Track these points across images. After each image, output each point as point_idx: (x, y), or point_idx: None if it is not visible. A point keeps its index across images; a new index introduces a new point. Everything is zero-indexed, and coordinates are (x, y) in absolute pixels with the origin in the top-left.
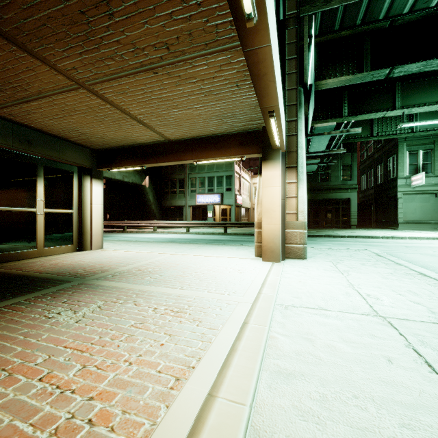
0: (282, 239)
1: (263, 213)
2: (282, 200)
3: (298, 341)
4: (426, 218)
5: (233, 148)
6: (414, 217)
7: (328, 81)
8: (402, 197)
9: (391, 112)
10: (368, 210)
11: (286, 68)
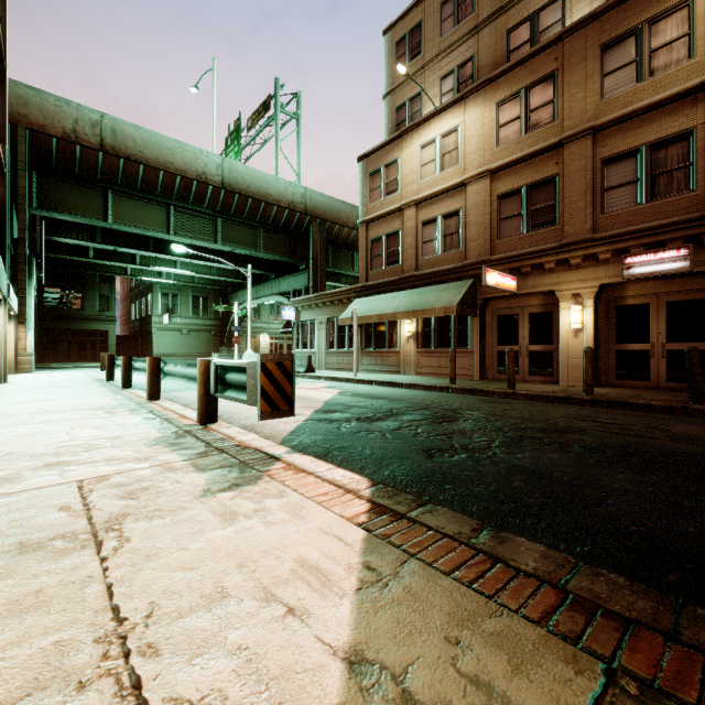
0: (16, 363)
1: None
2: (16, 341)
3: (22, 378)
4: (176, 351)
5: None
6: (166, 350)
7: (65, 239)
8: (157, 333)
9: (132, 265)
10: (137, 343)
11: (19, 266)
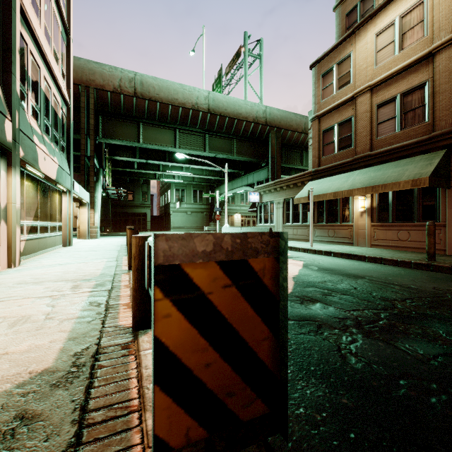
0: (88, 232)
1: (81, 223)
2: (88, 219)
3: (85, 242)
4: (183, 225)
5: None
6: (178, 224)
7: (119, 157)
8: (173, 214)
9: (158, 172)
10: (163, 220)
11: (90, 173)
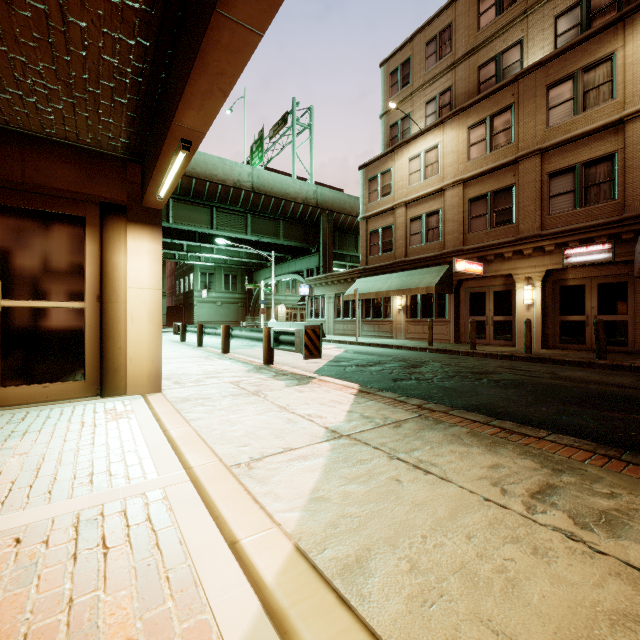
0: None
1: None
2: None
3: None
4: (211, 320)
5: None
6: (204, 319)
7: None
8: (197, 305)
9: (181, 252)
10: (180, 313)
11: None
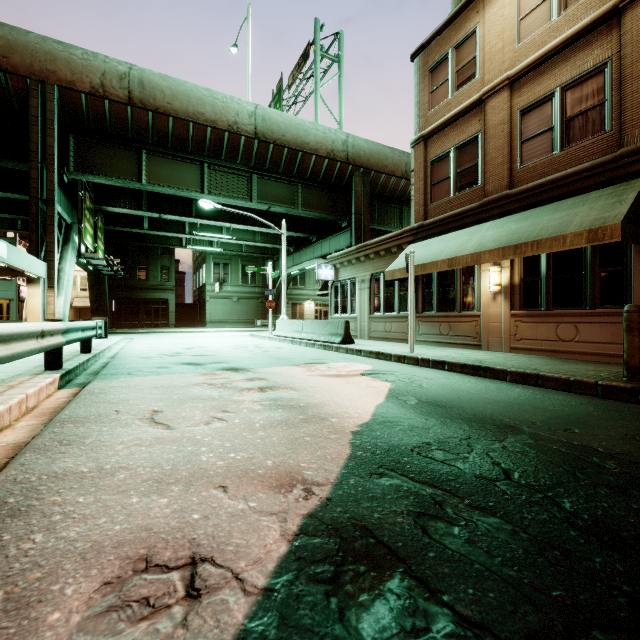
0: None
1: (29, 313)
2: (44, 306)
3: None
4: (226, 318)
5: (4, 271)
6: (218, 317)
7: (113, 208)
8: (210, 300)
9: (182, 235)
10: (197, 310)
11: (48, 228)
